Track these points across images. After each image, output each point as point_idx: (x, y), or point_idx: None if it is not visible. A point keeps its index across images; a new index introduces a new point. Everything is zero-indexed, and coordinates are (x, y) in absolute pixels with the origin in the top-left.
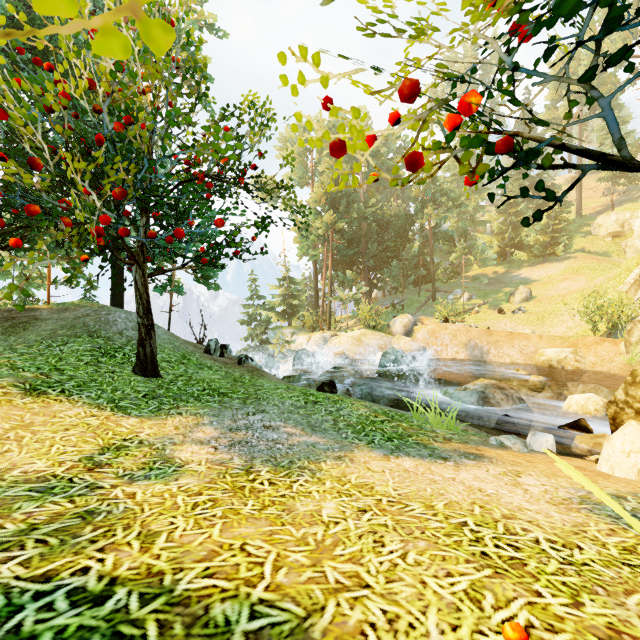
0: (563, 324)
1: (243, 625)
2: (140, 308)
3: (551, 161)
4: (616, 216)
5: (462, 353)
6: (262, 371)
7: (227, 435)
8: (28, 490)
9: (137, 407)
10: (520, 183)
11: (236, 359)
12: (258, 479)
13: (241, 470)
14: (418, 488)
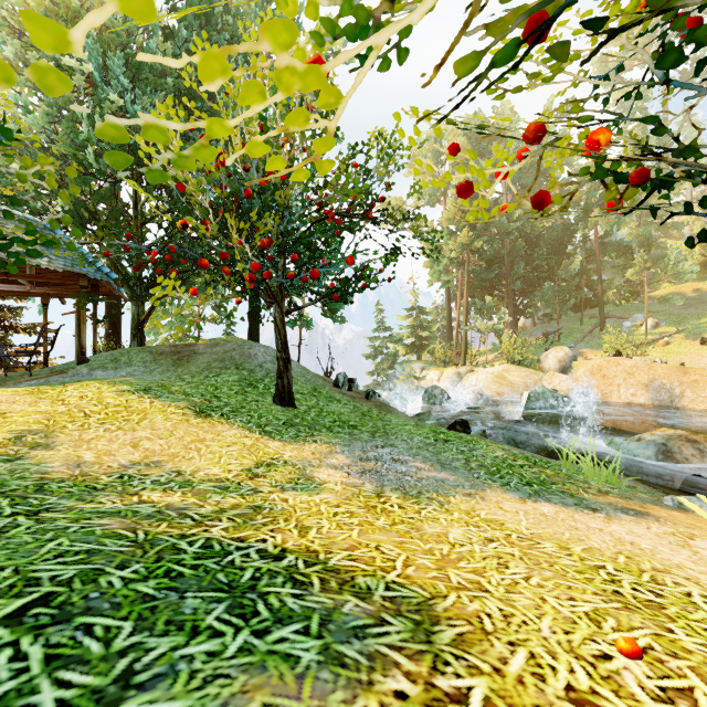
0: None
1: (380, 592)
2: (279, 343)
3: (704, 183)
4: None
5: (641, 396)
6: (390, 407)
7: (358, 464)
8: (212, 486)
9: (279, 433)
10: None
11: (363, 394)
12: (388, 502)
13: (372, 493)
14: (554, 531)
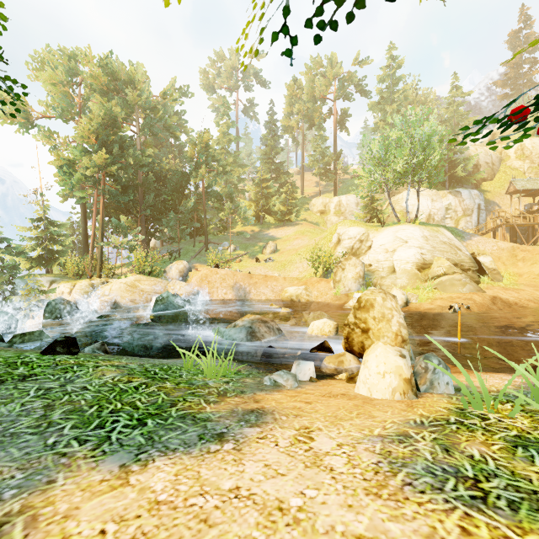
0: (297, 269)
1: None
2: None
3: None
4: (322, 200)
5: (230, 294)
6: None
7: None
8: None
9: None
10: (269, 166)
11: None
12: None
13: None
14: None
